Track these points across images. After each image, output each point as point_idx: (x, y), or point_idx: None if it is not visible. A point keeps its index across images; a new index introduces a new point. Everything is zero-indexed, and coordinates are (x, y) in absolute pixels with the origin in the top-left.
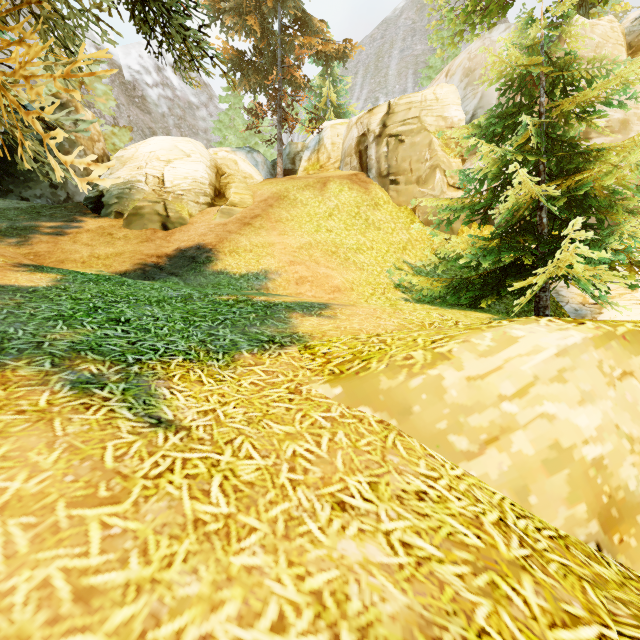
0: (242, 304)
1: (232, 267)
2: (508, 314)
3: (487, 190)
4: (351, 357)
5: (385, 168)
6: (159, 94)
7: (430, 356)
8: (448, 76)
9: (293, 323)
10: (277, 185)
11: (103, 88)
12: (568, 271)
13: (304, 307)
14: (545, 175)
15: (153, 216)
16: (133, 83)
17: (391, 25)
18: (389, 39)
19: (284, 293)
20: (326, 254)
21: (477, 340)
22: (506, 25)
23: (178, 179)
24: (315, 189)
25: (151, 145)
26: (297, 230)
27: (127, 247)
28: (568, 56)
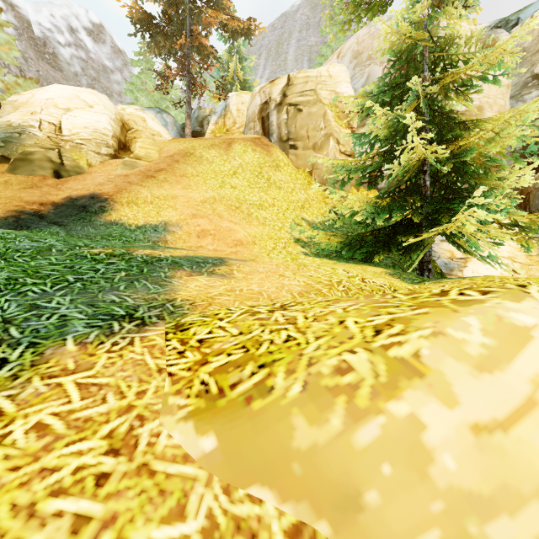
0: (115, 259)
1: (128, 218)
2: (394, 267)
3: (378, 154)
4: (241, 355)
5: (285, 134)
6: (72, 54)
7: (383, 366)
8: (339, 57)
9: (173, 285)
10: (184, 143)
11: (5, 37)
12: (458, 228)
13: (194, 263)
14: (428, 142)
15: (44, 162)
16: (43, 39)
17: (289, 18)
18: (288, 29)
19: (184, 246)
20: (230, 209)
21: (458, 332)
22: (388, 16)
23: (77, 128)
24: (220, 148)
25: (49, 92)
26: (202, 185)
27: (5, 193)
28: (449, 35)
